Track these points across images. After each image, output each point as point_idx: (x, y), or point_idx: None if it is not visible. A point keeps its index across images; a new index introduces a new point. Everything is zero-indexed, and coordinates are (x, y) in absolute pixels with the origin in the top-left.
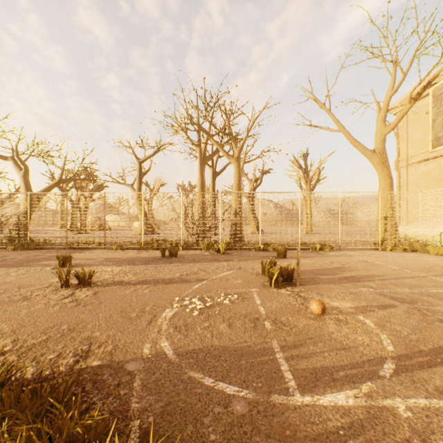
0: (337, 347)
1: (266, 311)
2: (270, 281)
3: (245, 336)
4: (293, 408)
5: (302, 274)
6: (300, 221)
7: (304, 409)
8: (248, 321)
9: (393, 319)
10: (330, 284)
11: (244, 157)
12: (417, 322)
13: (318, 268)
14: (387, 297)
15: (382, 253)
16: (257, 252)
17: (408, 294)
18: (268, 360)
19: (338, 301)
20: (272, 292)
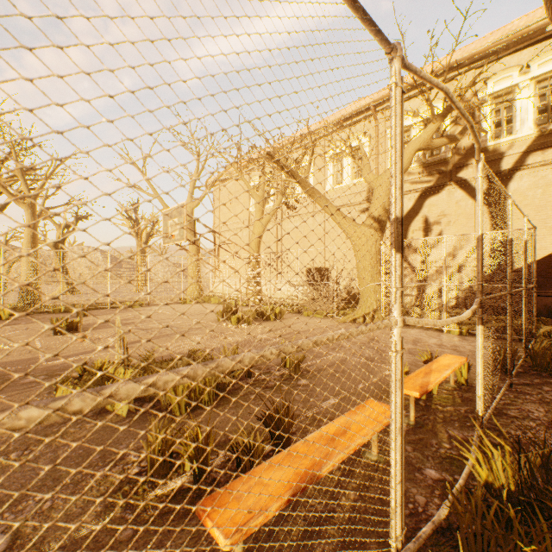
0: (81, 349)
1: (43, 346)
2: (55, 331)
3: (21, 356)
4: (41, 365)
5: (92, 325)
6: (110, 280)
7: (47, 364)
8: (26, 351)
9: (128, 336)
10: (110, 328)
11: (44, 202)
12: (139, 335)
13: (111, 320)
14: (140, 329)
15: (180, 306)
16: (57, 314)
17: (154, 326)
18: (34, 359)
19: (104, 335)
20: (55, 338)
